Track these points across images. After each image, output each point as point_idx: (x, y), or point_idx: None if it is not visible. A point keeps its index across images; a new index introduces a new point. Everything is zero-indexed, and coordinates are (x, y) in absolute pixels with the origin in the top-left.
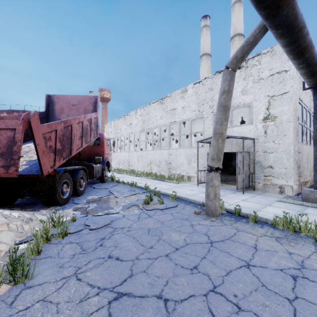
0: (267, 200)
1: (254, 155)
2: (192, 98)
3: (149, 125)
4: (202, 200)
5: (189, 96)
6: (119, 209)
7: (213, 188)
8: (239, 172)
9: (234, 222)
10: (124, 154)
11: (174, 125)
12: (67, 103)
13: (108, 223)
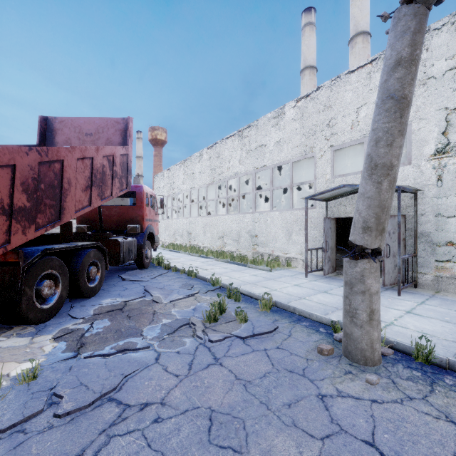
0: None
1: (416, 221)
2: (294, 125)
3: (221, 174)
4: (324, 311)
5: (288, 122)
6: (152, 336)
7: (366, 299)
8: (389, 253)
9: (426, 386)
10: (182, 221)
11: (261, 175)
12: (76, 132)
13: (113, 387)
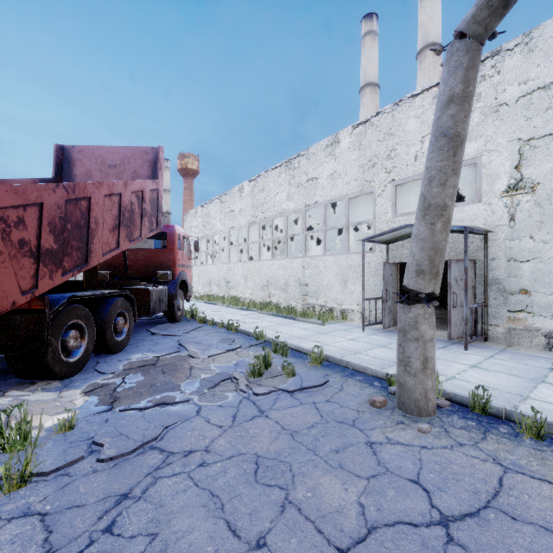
0: (528, 366)
1: (487, 266)
2: (350, 156)
3: (265, 212)
4: (381, 365)
5: (344, 152)
6: (191, 390)
7: (420, 346)
8: (456, 302)
9: (478, 434)
10: (219, 267)
11: (313, 213)
12: (98, 163)
13: (154, 436)
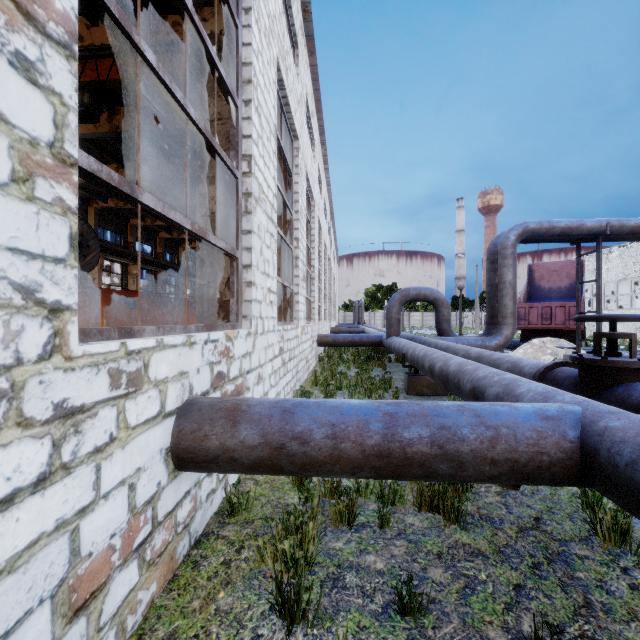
0: None
1: None
2: None
3: (638, 272)
4: None
5: None
6: None
7: None
8: None
9: None
10: None
11: None
12: (546, 270)
13: None
